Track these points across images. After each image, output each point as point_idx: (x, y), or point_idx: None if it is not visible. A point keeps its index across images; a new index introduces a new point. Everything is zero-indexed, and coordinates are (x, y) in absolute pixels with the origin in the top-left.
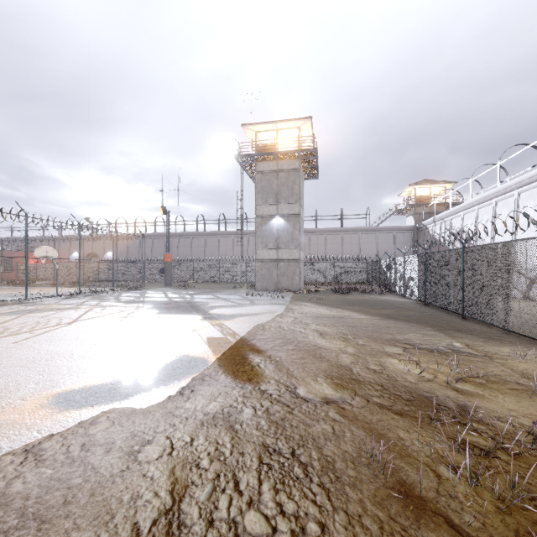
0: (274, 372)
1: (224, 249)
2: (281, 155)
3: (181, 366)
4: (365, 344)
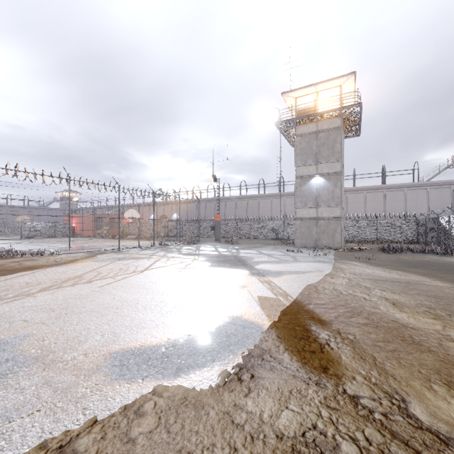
0: (355, 360)
1: (263, 210)
2: (321, 116)
3: (235, 332)
4: None
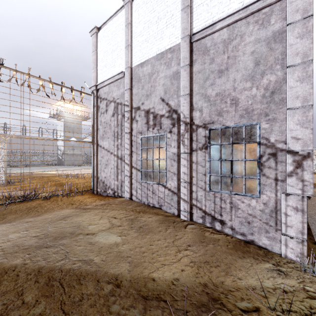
0: None
1: None
2: (77, 116)
3: None
4: None
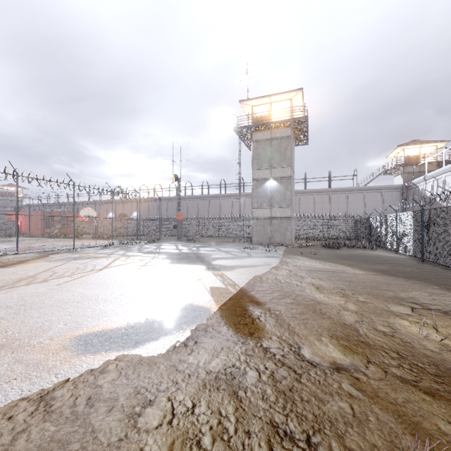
0: (275, 327)
1: (224, 209)
2: (274, 125)
3: (186, 314)
4: (366, 301)
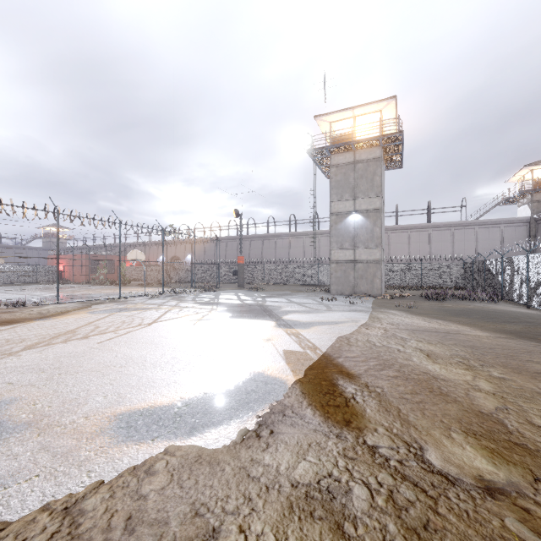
0: (379, 412)
1: (294, 251)
2: (359, 144)
3: (256, 389)
4: (504, 377)
